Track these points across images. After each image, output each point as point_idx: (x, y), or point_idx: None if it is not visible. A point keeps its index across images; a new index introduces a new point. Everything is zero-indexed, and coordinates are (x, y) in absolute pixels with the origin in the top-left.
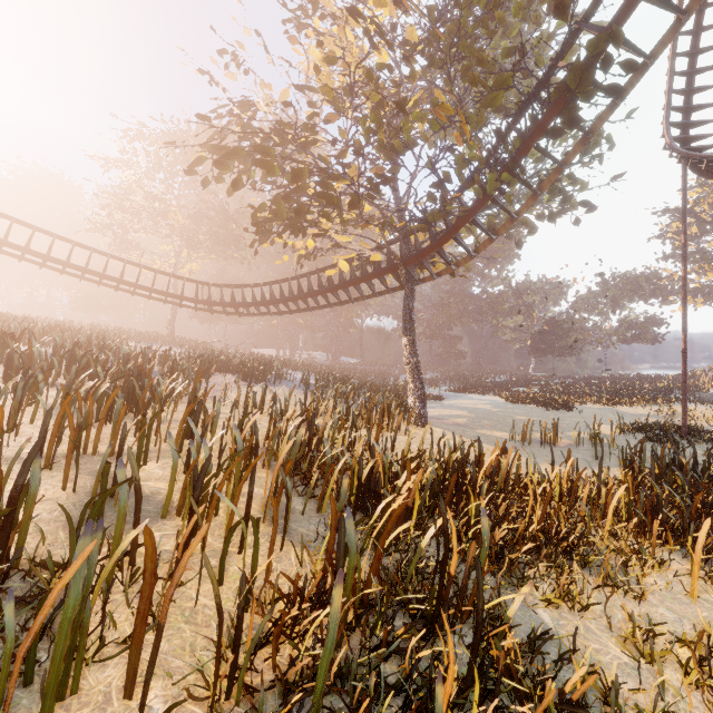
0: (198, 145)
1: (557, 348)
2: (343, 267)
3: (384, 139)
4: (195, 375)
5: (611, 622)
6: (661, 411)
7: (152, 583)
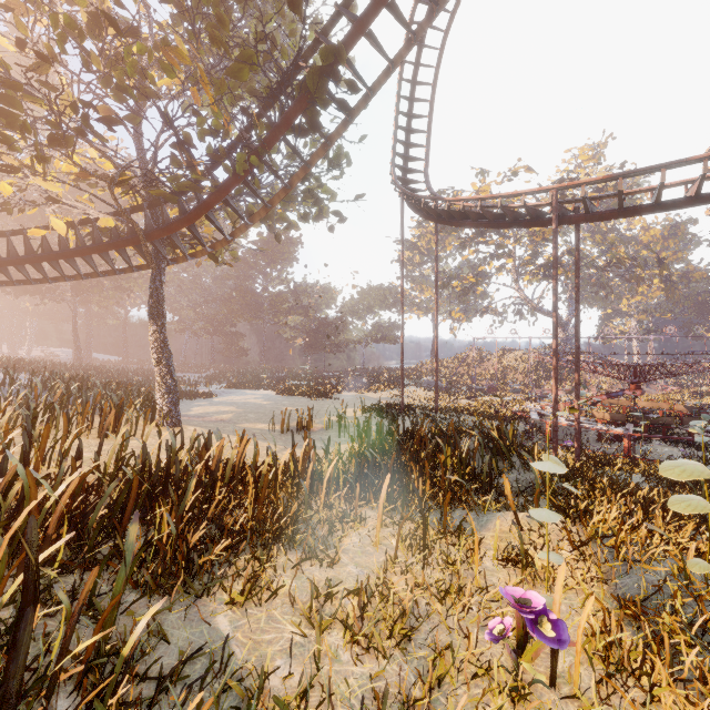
0: None
1: (327, 345)
2: (58, 228)
3: (101, 65)
4: None
5: (295, 600)
6: (393, 394)
7: None
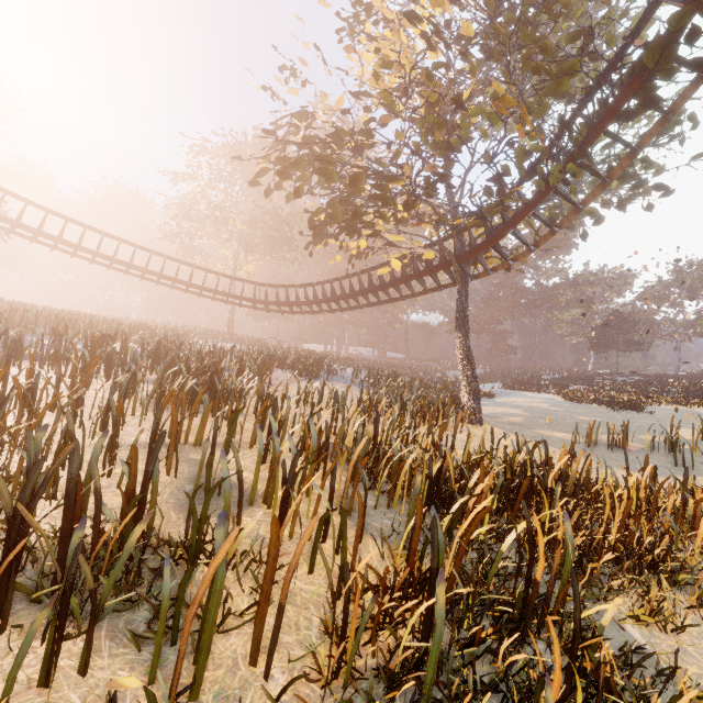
0: (261, 157)
1: (622, 343)
2: (395, 266)
3: (441, 138)
4: (257, 371)
5: None
6: None
7: (273, 566)
